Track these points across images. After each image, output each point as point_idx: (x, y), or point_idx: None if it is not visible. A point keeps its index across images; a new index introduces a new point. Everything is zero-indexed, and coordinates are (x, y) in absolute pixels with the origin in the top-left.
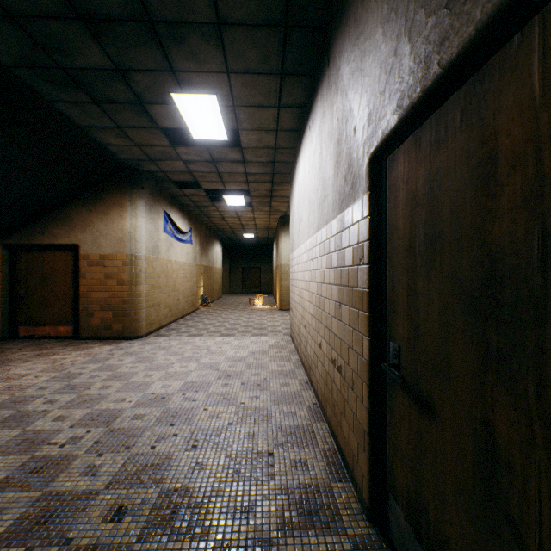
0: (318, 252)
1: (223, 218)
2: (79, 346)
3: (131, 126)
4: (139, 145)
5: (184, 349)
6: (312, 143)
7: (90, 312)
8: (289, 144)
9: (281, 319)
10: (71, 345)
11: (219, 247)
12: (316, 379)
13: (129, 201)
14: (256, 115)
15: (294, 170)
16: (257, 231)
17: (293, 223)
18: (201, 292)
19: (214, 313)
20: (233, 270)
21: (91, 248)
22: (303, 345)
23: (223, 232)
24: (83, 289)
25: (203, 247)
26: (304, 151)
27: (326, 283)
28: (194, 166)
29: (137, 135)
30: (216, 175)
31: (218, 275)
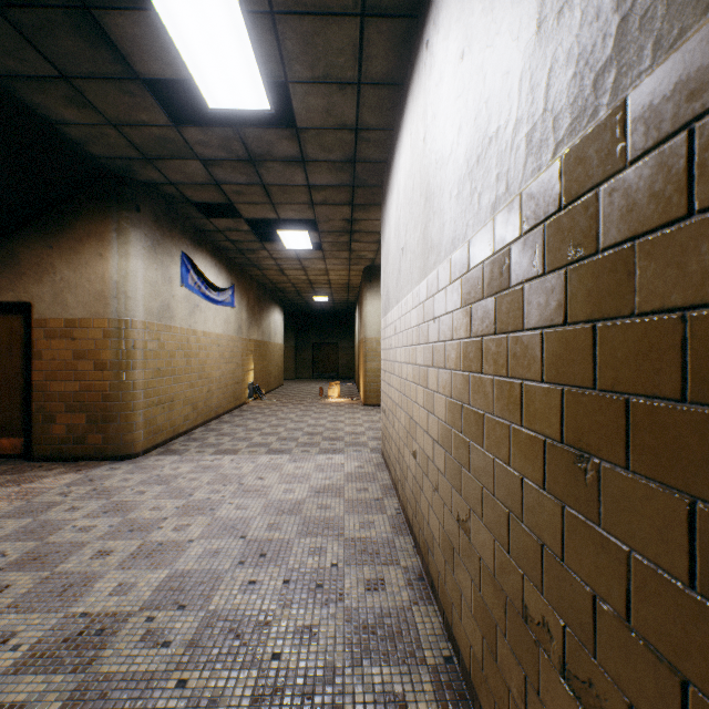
0: (455, 298)
1: (281, 270)
2: (22, 475)
3: (86, 76)
4: (115, 125)
5: (197, 483)
6: (436, 62)
7: (50, 416)
8: (381, 118)
9: (367, 422)
10: (10, 473)
11: (280, 315)
12: (448, 593)
13: (114, 231)
14: (319, 42)
15: (390, 170)
16: (333, 291)
17: (386, 265)
18: (251, 378)
19: (267, 411)
20: (301, 347)
21: (51, 309)
22: (409, 489)
23: (284, 292)
24: (37, 377)
25: (253, 313)
26: (412, 110)
27: (493, 375)
28: (221, 172)
29: (104, 99)
30: (260, 190)
31: (277, 354)
